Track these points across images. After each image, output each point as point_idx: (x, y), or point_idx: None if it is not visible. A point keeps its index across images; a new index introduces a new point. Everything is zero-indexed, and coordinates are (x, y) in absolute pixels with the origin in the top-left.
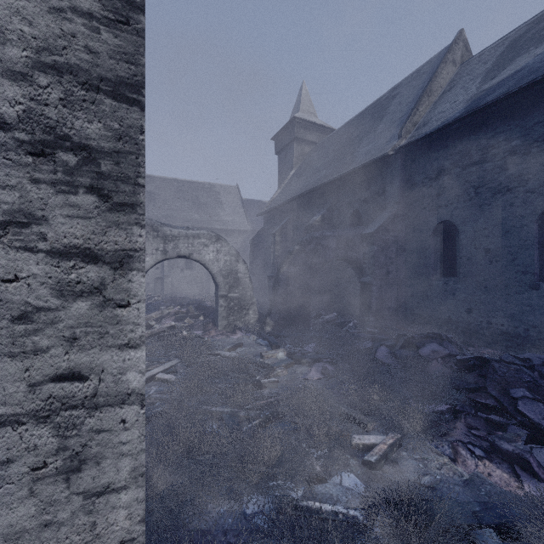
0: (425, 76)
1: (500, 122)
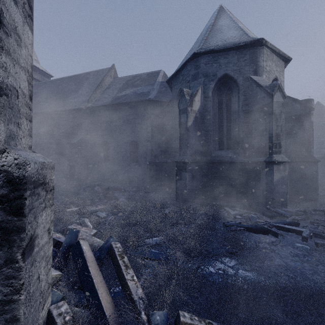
0: (100, 76)
1: (121, 110)
